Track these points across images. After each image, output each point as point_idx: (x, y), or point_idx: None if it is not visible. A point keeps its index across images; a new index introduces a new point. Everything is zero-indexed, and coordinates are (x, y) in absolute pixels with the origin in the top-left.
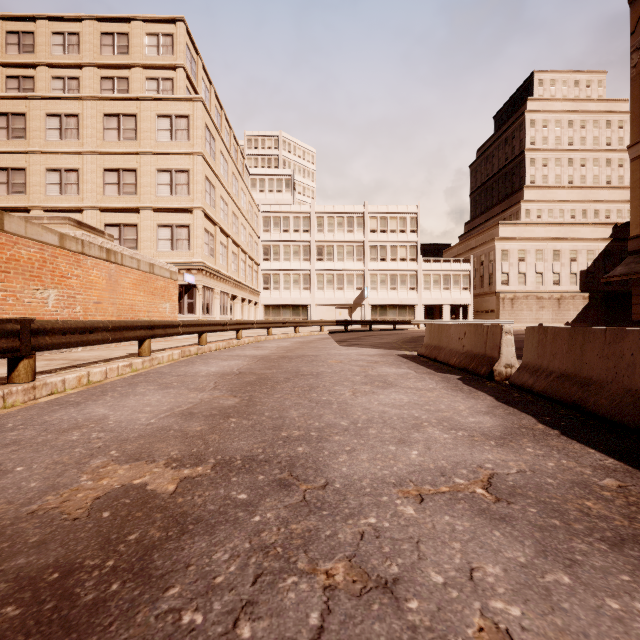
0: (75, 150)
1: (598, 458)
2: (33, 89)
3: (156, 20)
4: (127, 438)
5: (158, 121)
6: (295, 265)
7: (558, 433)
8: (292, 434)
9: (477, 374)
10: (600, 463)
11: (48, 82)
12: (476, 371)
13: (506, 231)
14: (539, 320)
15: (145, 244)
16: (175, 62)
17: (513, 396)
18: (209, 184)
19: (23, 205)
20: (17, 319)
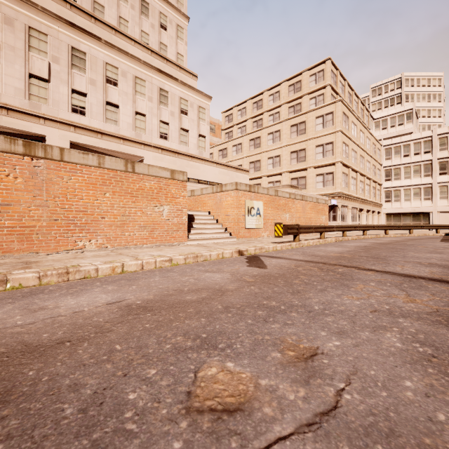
0: (278, 147)
1: None
2: (262, 124)
3: (314, 66)
4: (335, 252)
5: (316, 120)
6: (415, 181)
7: None
8: (380, 255)
9: None
10: None
11: (267, 118)
12: None
13: None
14: None
15: (309, 186)
16: (325, 84)
17: None
18: (344, 145)
19: (259, 176)
20: (297, 225)
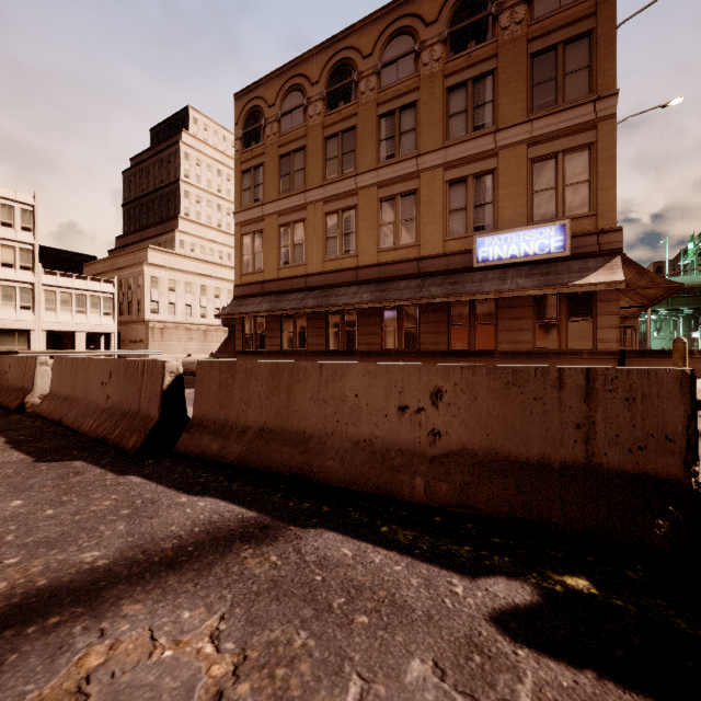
0: None
1: (12, 457)
2: None
3: None
4: None
5: None
6: None
7: (9, 447)
8: None
9: (10, 409)
10: (6, 460)
11: None
12: (9, 406)
13: (157, 257)
14: (189, 351)
15: None
16: None
17: (21, 424)
18: None
19: None
20: None
